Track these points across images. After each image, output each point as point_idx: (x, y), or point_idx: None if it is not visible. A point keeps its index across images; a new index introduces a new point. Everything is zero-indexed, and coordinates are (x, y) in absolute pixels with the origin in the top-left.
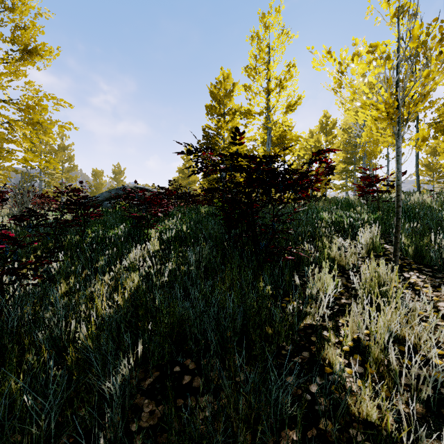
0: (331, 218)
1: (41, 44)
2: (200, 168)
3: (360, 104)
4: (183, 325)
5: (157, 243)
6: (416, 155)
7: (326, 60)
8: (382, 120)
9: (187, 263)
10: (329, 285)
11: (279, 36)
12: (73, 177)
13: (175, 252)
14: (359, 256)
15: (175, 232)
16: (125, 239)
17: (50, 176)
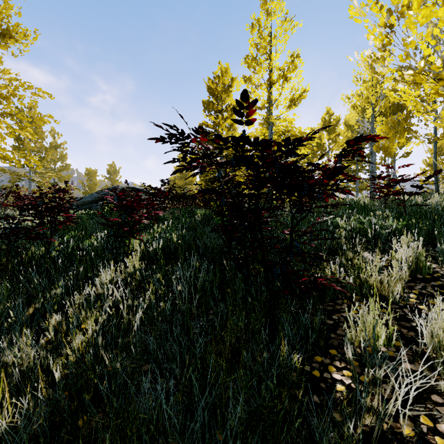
0: (348, 224)
1: (15, 25)
2: (189, 163)
3: (413, 73)
4: (150, 440)
5: (136, 261)
6: (434, 153)
7: (366, 11)
8: (443, 96)
9: (174, 289)
10: (380, 336)
11: (282, 23)
12: (65, 176)
13: (160, 272)
14: (403, 281)
15: (164, 240)
16: (102, 251)
17: (40, 175)
